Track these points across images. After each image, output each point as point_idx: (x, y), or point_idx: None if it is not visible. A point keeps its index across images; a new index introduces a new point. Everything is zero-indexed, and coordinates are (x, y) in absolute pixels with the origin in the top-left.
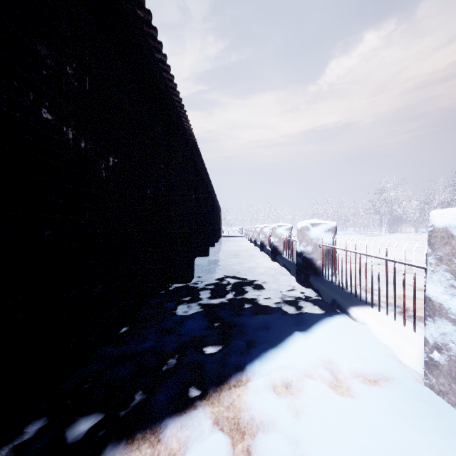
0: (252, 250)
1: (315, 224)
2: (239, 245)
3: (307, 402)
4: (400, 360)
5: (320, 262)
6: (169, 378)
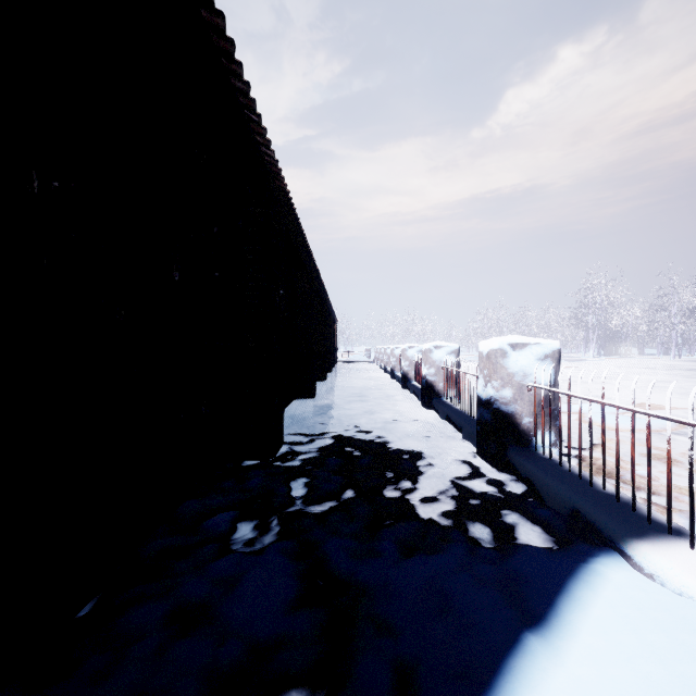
0: (388, 386)
1: (519, 344)
2: (365, 377)
3: None
4: None
5: (530, 420)
6: None
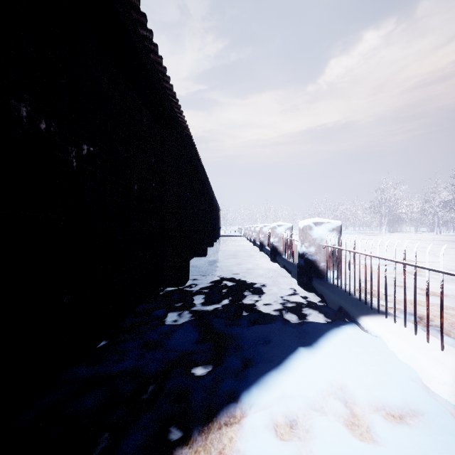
0: (251, 250)
1: (319, 223)
2: (237, 245)
3: (318, 451)
4: (427, 386)
5: (324, 264)
6: (145, 413)
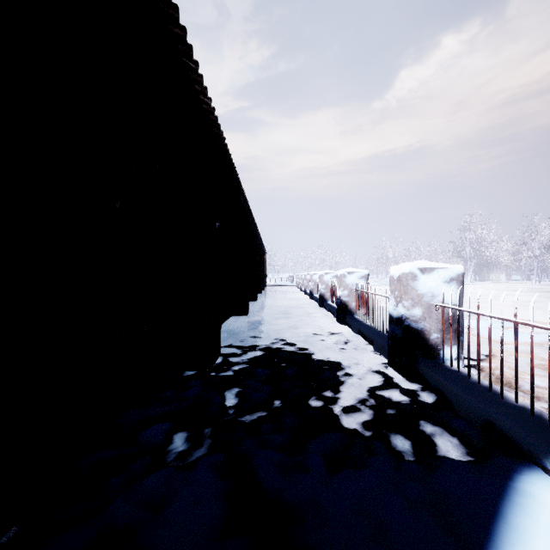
0: (308, 305)
1: (428, 268)
2: (289, 298)
3: None
4: None
5: (437, 336)
6: None
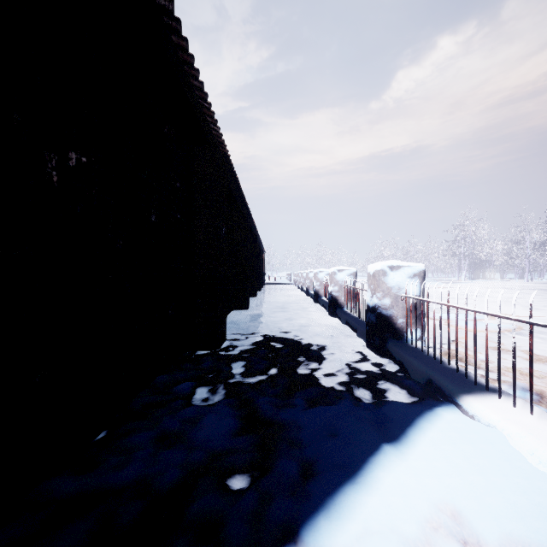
0: (304, 301)
1: (396, 266)
2: (286, 295)
3: None
4: None
5: (403, 321)
6: None
